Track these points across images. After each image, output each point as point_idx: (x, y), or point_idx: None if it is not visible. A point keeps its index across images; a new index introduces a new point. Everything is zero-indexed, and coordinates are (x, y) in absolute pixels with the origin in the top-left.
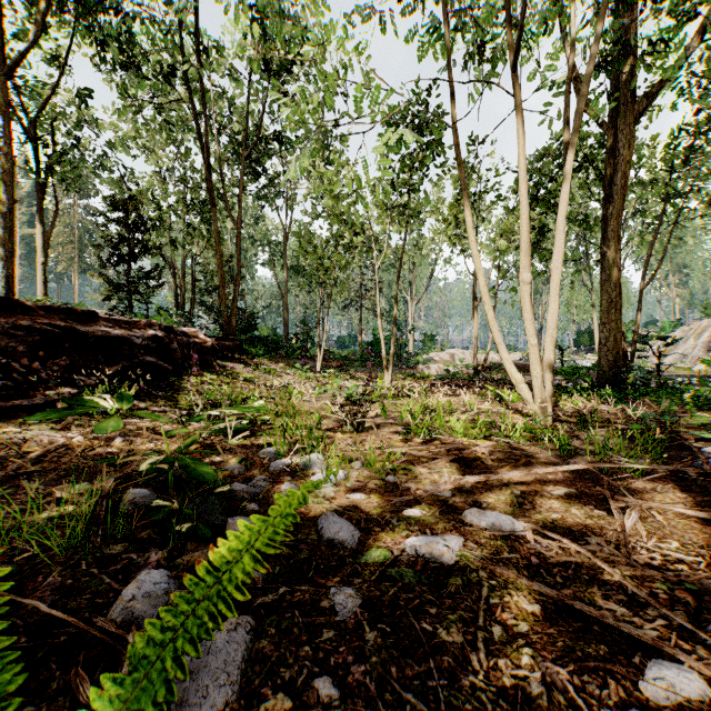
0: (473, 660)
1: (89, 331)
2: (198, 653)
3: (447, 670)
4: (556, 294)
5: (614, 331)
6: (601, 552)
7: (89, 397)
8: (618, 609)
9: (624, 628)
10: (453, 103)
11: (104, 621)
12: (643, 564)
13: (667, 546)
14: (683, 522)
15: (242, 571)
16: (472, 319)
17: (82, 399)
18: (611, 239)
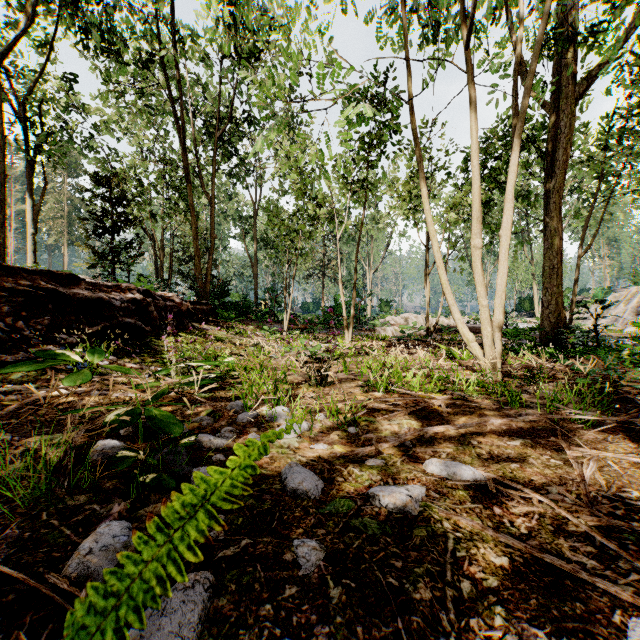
0: (443, 619)
1: (71, 293)
2: (142, 624)
3: (416, 631)
4: (504, 259)
5: (556, 295)
6: (563, 502)
7: (61, 351)
8: (587, 561)
9: (600, 583)
10: (409, 82)
11: (57, 577)
12: (606, 514)
13: (627, 495)
14: (639, 472)
15: (196, 529)
16: (425, 285)
17: (54, 353)
18: (553, 210)
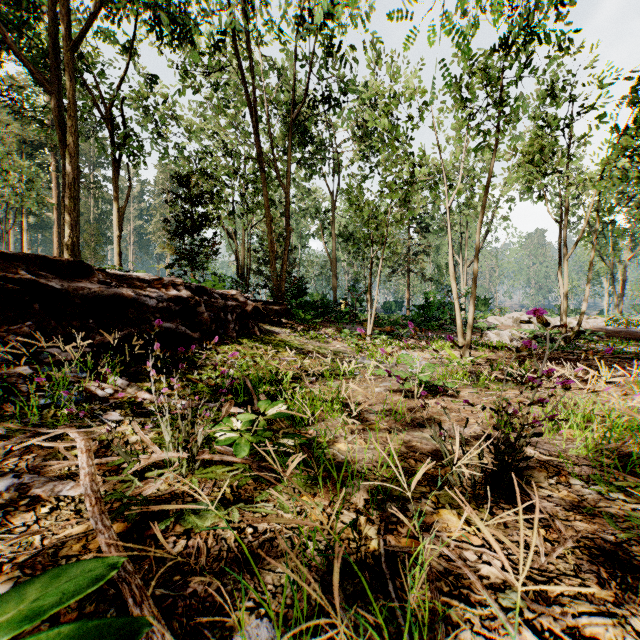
0: None
1: (70, 288)
2: None
3: None
4: None
5: None
6: None
7: None
8: None
9: None
10: None
11: None
12: None
13: None
14: None
15: None
16: (559, 275)
17: None
18: None
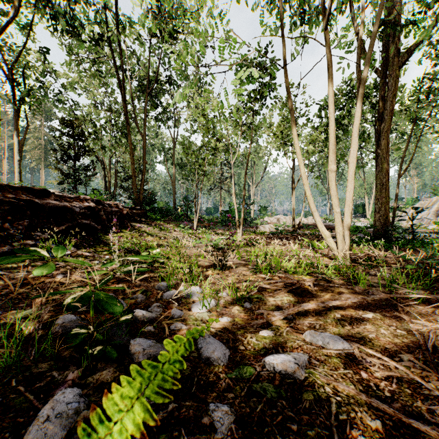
0: None
1: (43, 203)
2: None
3: None
4: (351, 179)
5: (384, 204)
6: (414, 368)
7: (32, 248)
8: None
9: None
10: (284, 54)
11: None
12: None
13: None
14: None
15: (132, 422)
16: (291, 196)
17: (27, 250)
18: (383, 145)
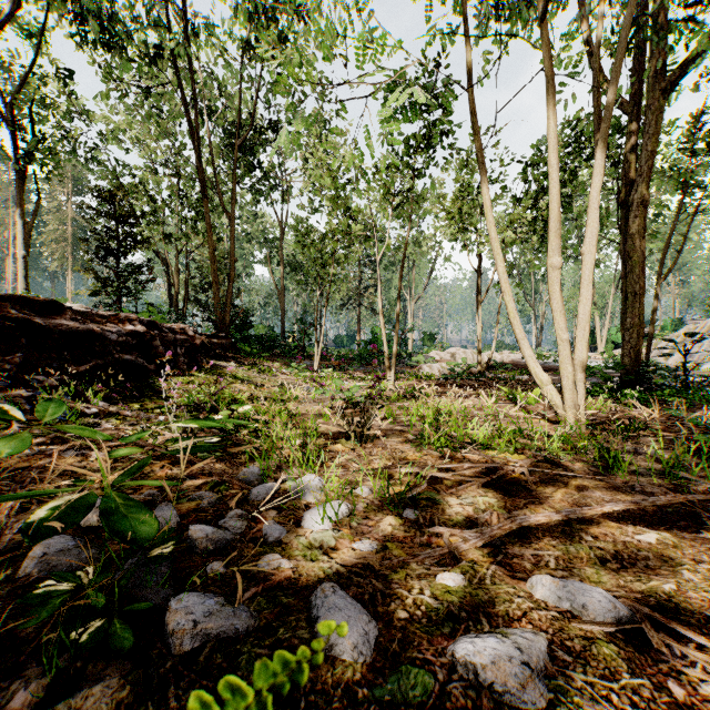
0: None
1: (51, 324)
2: None
3: None
4: (589, 282)
5: (638, 327)
6: None
7: None
8: None
9: None
10: (469, 65)
11: None
12: None
13: None
14: None
15: None
16: (476, 316)
17: None
18: (635, 226)
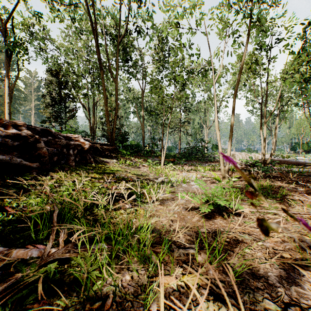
0: None
1: None
2: None
3: None
4: None
5: None
6: None
7: None
8: None
9: None
10: None
11: None
12: None
13: None
14: None
15: None
16: (260, 131)
17: None
18: None
